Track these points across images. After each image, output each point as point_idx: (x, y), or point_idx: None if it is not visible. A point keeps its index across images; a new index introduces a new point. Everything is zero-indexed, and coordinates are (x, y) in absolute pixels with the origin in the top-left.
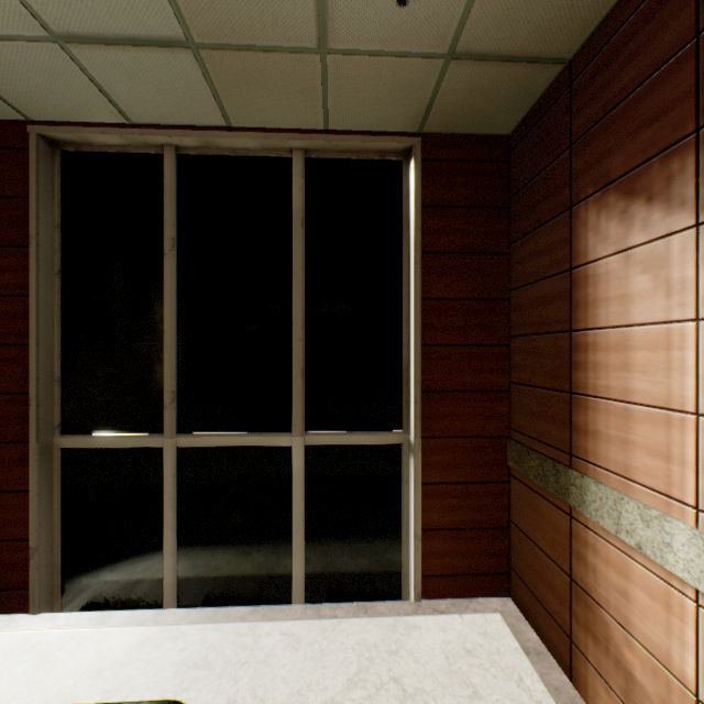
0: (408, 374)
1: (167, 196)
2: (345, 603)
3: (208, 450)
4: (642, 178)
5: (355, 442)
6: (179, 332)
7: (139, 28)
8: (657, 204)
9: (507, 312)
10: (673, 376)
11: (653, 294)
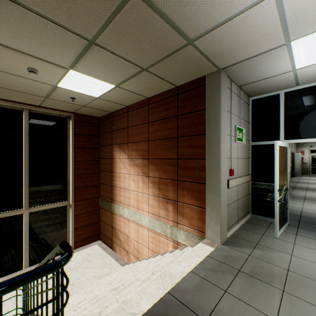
0: (69, 183)
1: None
2: None
3: None
4: (122, 146)
5: (50, 207)
6: None
7: None
8: (124, 152)
9: (99, 164)
10: (126, 183)
11: (123, 168)
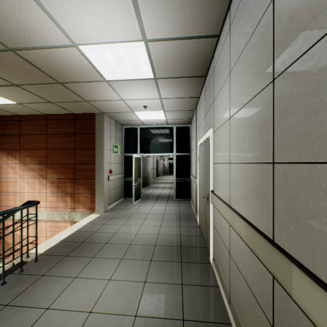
0: None
1: None
2: None
3: None
4: (11, 152)
5: None
6: None
7: None
8: (14, 158)
9: None
10: (17, 187)
11: (13, 173)
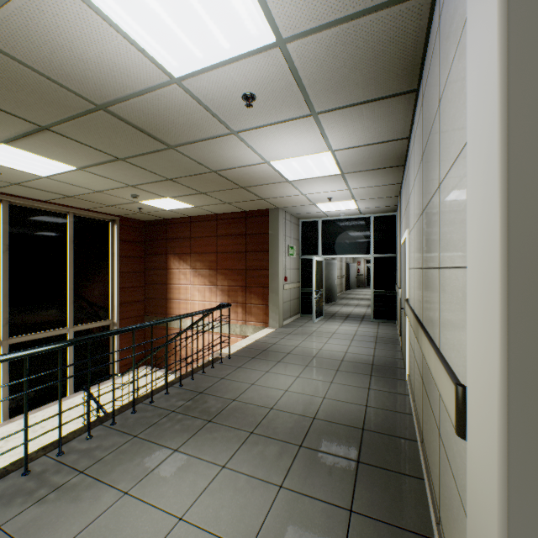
0: (113, 298)
1: (5, 224)
2: (94, 386)
3: (26, 343)
4: (183, 257)
5: (94, 326)
6: (9, 289)
7: (57, 192)
8: (185, 263)
9: (144, 276)
10: (188, 294)
11: (185, 279)
